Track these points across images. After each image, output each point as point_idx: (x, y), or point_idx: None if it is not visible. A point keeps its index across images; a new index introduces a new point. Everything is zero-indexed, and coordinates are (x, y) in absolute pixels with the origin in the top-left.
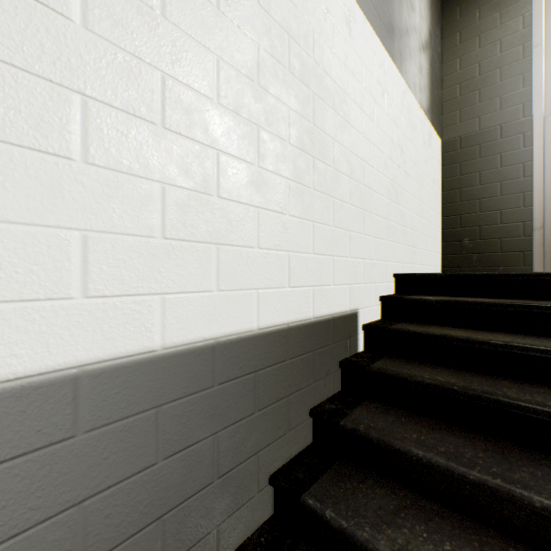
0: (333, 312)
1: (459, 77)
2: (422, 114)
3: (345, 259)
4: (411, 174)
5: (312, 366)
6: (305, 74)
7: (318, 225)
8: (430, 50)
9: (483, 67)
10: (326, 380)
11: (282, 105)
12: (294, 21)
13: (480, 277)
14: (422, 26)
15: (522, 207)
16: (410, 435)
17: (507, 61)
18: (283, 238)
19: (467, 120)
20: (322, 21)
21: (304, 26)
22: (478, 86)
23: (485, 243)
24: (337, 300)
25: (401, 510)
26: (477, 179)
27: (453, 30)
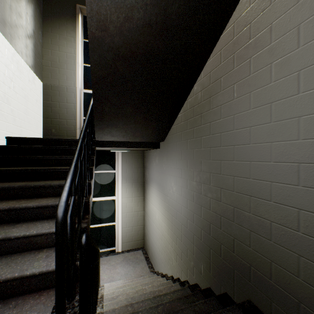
0: None
1: (51, 58)
2: (28, 67)
3: None
4: (20, 93)
5: None
6: None
7: None
8: (35, 39)
9: (60, 60)
10: None
11: None
12: None
13: (44, 139)
14: (28, 26)
15: (74, 120)
16: None
17: (69, 63)
18: None
19: (54, 78)
20: None
21: None
22: (59, 67)
23: (61, 132)
24: None
25: None
26: (58, 105)
27: (48, 36)
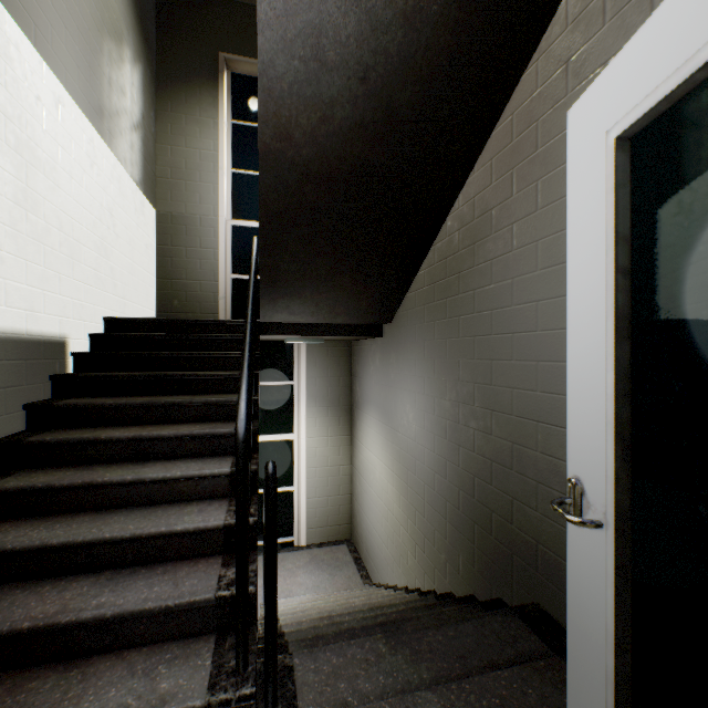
0: (45, 335)
1: (171, 163)
2: (135, 185)
3: (56, 295)
4: (123, 236)
5: (26, 372)
6: (20, 146)
7: (32, 264)
8: (144, 130)
9: (189, 164)
10: (39, 386)
11: (1, 169)
12: (11, 106)
13: (169, 321)
14: (135, 108)
15: (214, 282)
16: (108, 400)
17: (205, 169)
18: (2, 269)
19: (177, 201)
20: (35, 105)
21: (19, 109)
22: (185, 178)
23: (191, 305)
24: (48, 326)
25: (100, 430)
26: (185, 253)
27: (166, 119)
